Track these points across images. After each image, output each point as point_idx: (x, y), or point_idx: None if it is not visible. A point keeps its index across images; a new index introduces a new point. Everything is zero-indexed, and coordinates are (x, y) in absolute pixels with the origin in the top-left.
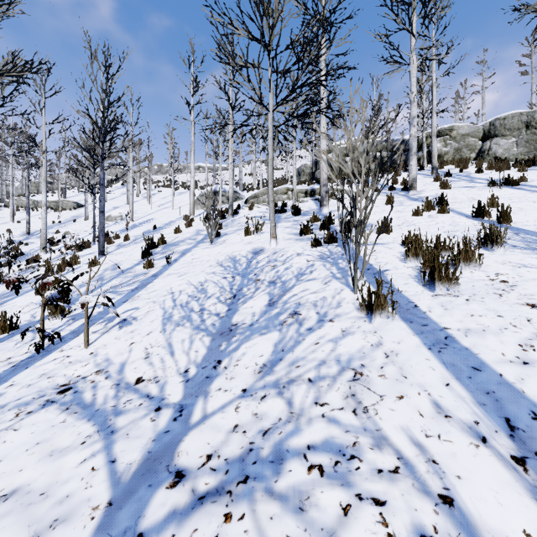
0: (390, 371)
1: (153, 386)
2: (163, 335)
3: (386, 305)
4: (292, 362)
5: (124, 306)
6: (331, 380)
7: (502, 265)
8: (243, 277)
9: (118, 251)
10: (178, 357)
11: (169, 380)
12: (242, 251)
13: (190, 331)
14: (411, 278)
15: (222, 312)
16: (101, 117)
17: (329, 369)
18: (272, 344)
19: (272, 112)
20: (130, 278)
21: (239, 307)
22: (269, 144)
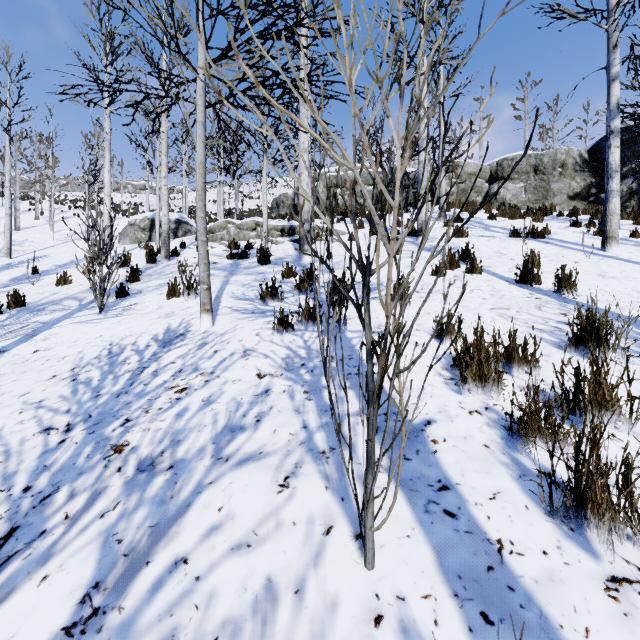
0: None
1: None
2: None
3: None
4: None
5: None
6: None
7: None
8: (91, 431)
9: None
10: None
11: None
12: (145, 335)
13: None
14: (496, 462)
15: None
16: None
17: None
18: None
19: (203, 75)
20: None
21: None
22: (198, 135)
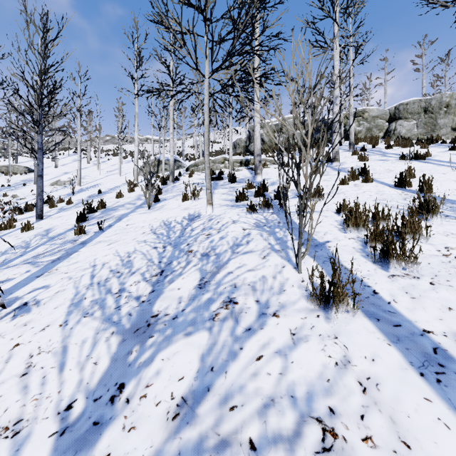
0: (378, 427)
1: (5, 446)
2: (61, 331)
3: (345, 297)
4: (224, 395)
5: (35, 283)
6: (286, 449)
7: (446, 237)
8: (175, 247)
9: (58, 215)
10: (67, 374)
11: (35, 430)
12: (178, 217)
13: (97, 325)
14: (357, 251)
15: (144, 295)
16: (39, 81)
17: (281, 419)
18: (198, 355)
19: (208, 79)
20: (57, 245)
21: (165, 288)
22: (205, 111)
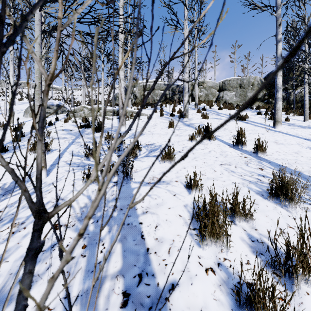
0: None
1: None
2: None
3: None
4: None
5: None
6: None
7: None
8: None
9: None
10: None
11: None
12: None
13: None
14: None
15: None
16: None
17: None
18: None
19: (39, 12)
20: None
21: None
22: (35, 51)
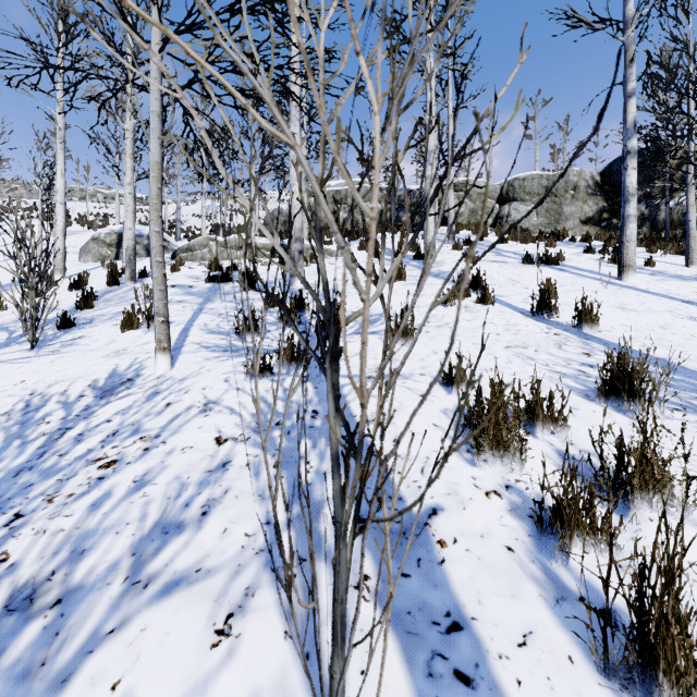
0: None
1: None
2: None
3: None
4: None
5: None
6: None
7: None
8: None
9: None
10: None
11: None
12: (80, 381)
13: None
14: (524, 576)
15: None
16: None
17: None
18: None
19: (158, 54)
20: None
21: None
22: (152, 128)
